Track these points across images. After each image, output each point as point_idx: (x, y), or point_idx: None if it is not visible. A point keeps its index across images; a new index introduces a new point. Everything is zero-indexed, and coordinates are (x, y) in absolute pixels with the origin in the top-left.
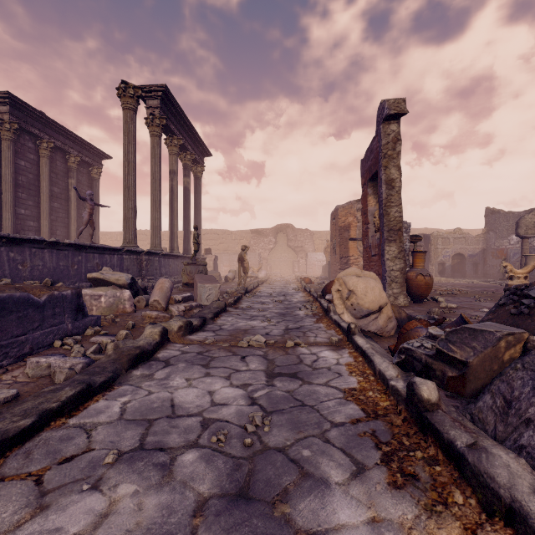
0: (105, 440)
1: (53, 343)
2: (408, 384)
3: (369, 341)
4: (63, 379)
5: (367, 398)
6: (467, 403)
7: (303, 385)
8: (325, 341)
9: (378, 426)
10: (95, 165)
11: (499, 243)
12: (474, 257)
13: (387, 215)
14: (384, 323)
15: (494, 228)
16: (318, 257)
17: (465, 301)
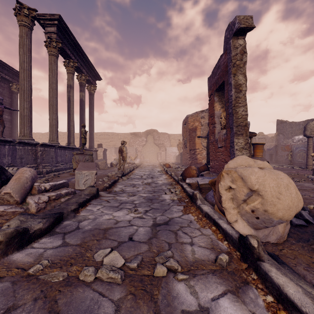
0: None
1: None
2: None
3: (298, 281)
4: None
5: None
6: None
7: None
8: (209, 258)
9: None
10: (14, 82)
11: (286, 141)
12: (270, 150)
13: (236, 113)
14: (283, 228)
15: (282, 132)
16: (173, 150)
17: None
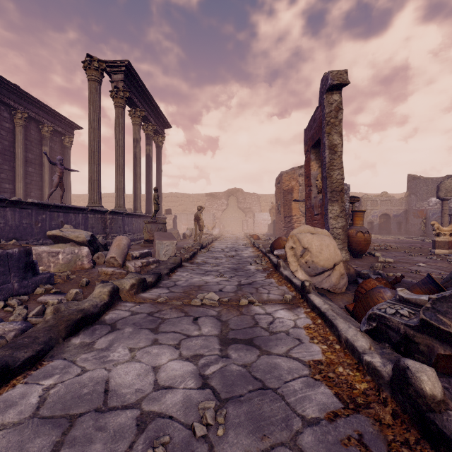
0: None
1: None
2: (396, 367)
3: (326, 300)
4: None
5: (338, 376)
6: None
7: (261, 356)
8: (279, 298)
9: (363, 426)
10: (67, 134)
11: (419, 205)
12: (398, 217)
13: (330, 177)
14: (336, 280)
15: (415, 192)
16: (263, 216)
17: (398, 255)
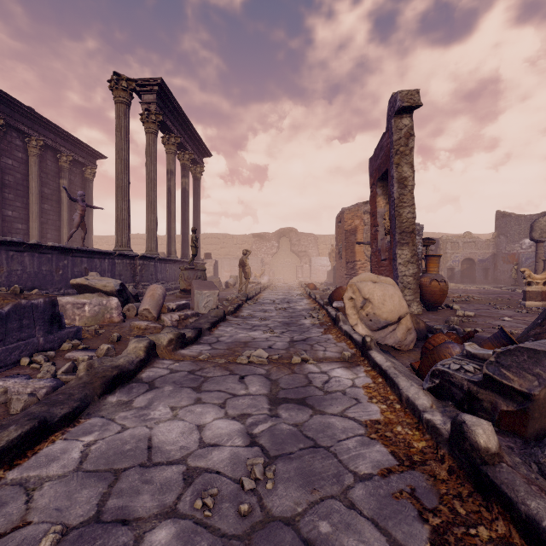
0: (50, 506)
1: (19, 360)
2: (454, 422)
3: (389, 357)
4: (20, 408)
5: (395, 435)
6: (523, 443)
7: (313, 416)
8: (336, 356)
9: (417, 481)
10: (89, 165)
11: (510, 248)
12: (484, 262)
13: (399, 216)
14: (402, 335)
15: (505, 232)
16: (322, 262)
17: (481, 308)
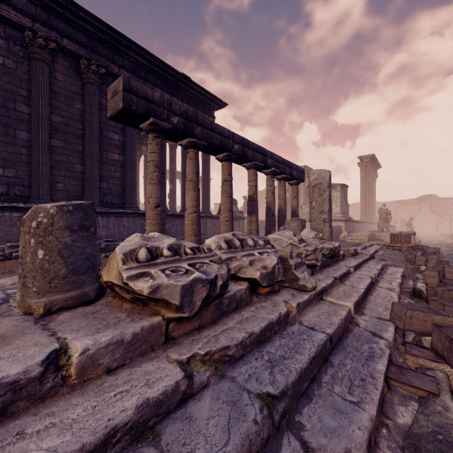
0: None
1: None
2: None
3: None
4: None
5: None
6: None
7: None
8: None
9: None
10: None
11: None
12: None
13: None
14: None
15: None
16: None
17: None
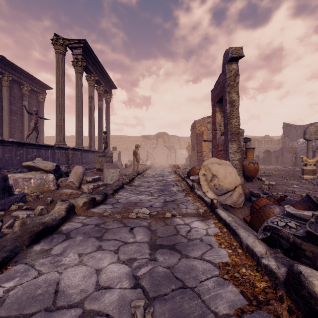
0: None
1: None
2: (291, 272)
3: (229, 214)
4: None
5: (242, 276)
6: None
7: (181, 259)
8: (194, 212)
9: None
10: (41, 93)
11: (291, 144)
12: (276, 152)
13: (230, 124)
14: (236, 198)
15: (288, 135)
16: (182, 152)
17: (278, 180)
